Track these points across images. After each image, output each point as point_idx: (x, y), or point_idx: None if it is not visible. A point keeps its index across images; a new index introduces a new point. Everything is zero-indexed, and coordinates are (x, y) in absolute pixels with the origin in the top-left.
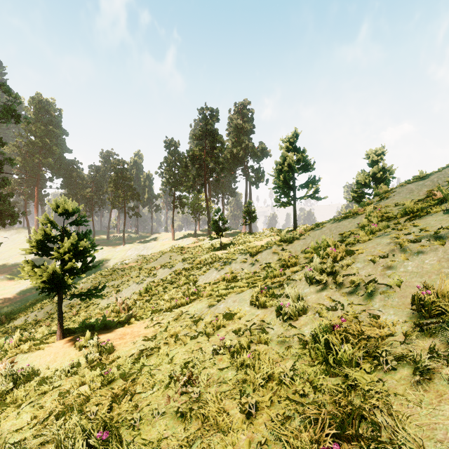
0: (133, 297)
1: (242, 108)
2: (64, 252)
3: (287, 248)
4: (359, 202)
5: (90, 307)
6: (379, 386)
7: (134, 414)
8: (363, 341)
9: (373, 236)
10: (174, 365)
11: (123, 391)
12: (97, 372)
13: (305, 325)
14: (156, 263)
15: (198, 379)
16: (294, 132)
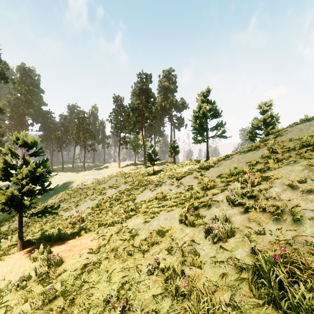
0: (87, 210)
1: (168, 74)
2: (23, 178)
3: (205, 174)
4: (253, 140)
5: (56, 218)
6: None
7: None
8: None
9: (281, 164)
10: (111, 284)
11: (60, 313)
12: (40, 290)
13: (236, 249)
14: (106, 184)
15: (133, 307)
16: (207, 89)
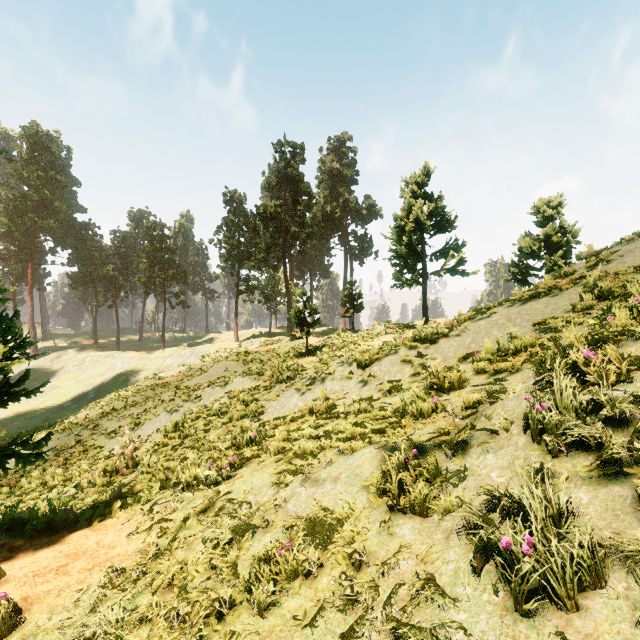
0: (154, 438)
1: (339, 145)
2: None
3: (429, 353)
4: (523, 281)
5: (89, 452)
6: None
7: None
8: None
9: None
10: None
11: None
12: None
13: None
14: (203, 378)
15: None
16: (424, 169)
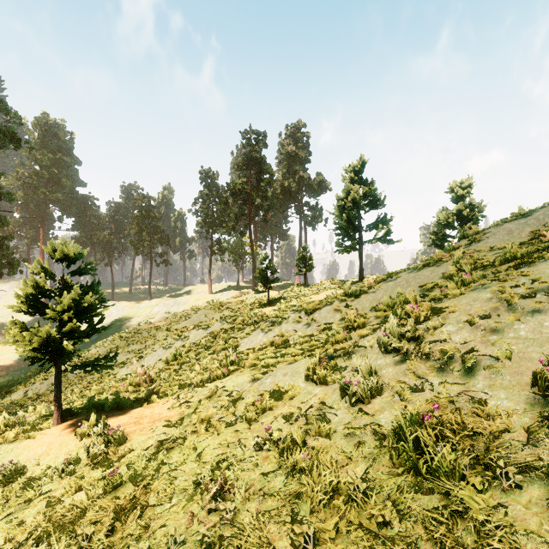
0: (158, 365)
1: (295, 131)
2: (63, 311)
3: (353, 304)
4: (440, 246)
5: (106, 378)
6: (499, 516)
7: (140, 544)
8: (467, 440)
9: (466, 289)
10: (202, 464)
11: (131, 502)
12: (99, 473)
13: (381, 412)
14: (188, 322)
15: (234, 488)
16: (360, 160)
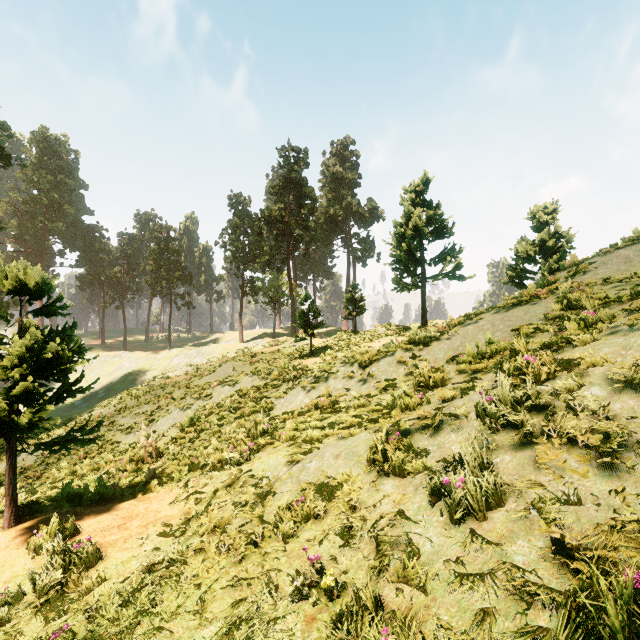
0: (171, 432)
1: (342, 149)
2: (14, 364)
3: (422, 355)
4: (519, 285)
5: (107, 447)
6: None
7: None
8: None
9: (597, 332)
10: (205, 621)
11: None
12: (31, 638)
13: (510, 540)
14: (212, 377)
15: None
16: (423, 178)
